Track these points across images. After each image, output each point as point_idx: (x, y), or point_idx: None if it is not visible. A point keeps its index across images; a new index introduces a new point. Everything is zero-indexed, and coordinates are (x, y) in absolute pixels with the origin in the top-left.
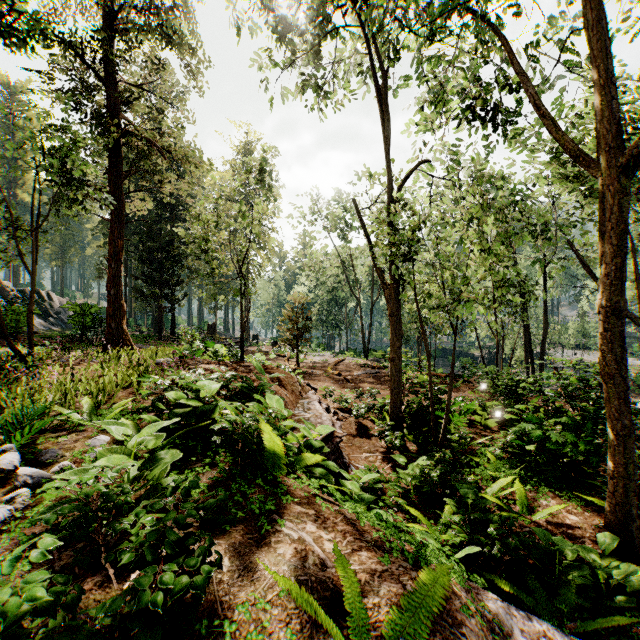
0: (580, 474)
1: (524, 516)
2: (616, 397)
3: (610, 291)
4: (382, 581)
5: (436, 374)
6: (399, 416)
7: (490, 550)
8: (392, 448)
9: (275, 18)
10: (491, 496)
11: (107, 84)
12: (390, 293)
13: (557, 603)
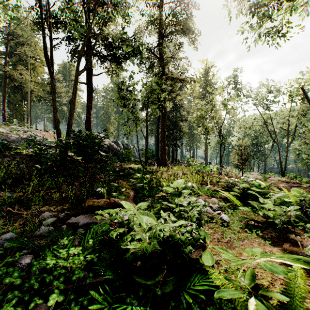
0: None
1: None
2: None
3: None
4: None
5: None
6: None
7: None
8: None
9: (249, 6)
10: None
11: (160, 61)
12: None
13: None
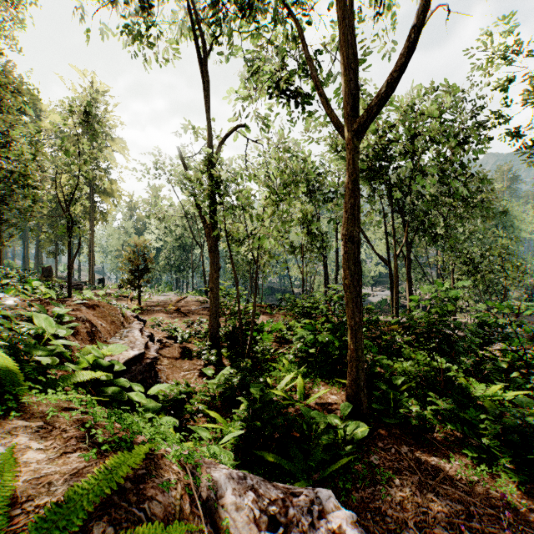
0: (343, 366)
1: (301, 402)
2: (351, 301)
3: (347, 223)
4: (71, 478)
5: (260, 305)
6: (216, 337)
7: (264, 432)
8: (207, 364)
9: None
10: (278, 391)
11: None
12: (209, 232)
13: (309, 462)
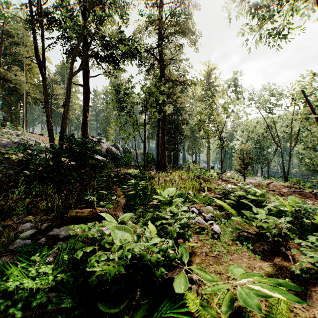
0: None
1: None
2: None
3: None
4: None
5: None
6: None
7: None
8: None
9: (250, 6)
10: None
11: (160, 62)
12: None
13: None
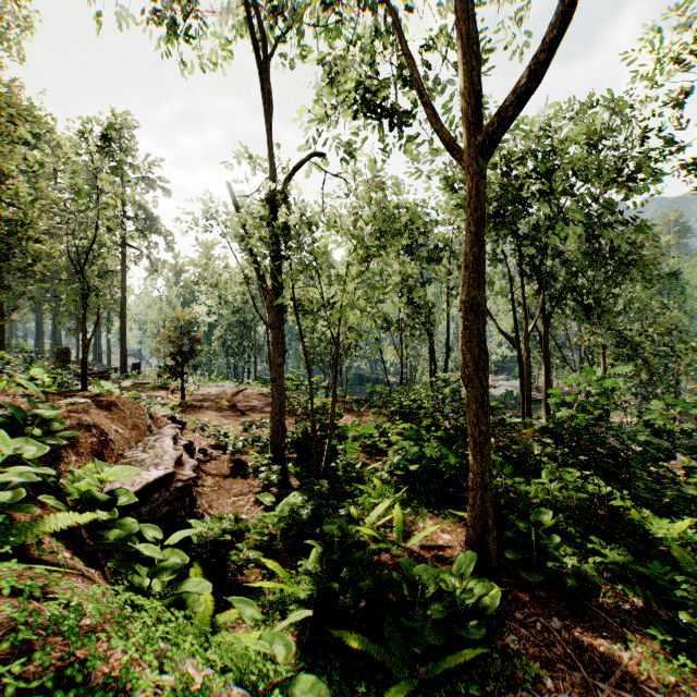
0: (458, 489)
1: (399, 544)
2: (474, 401)
3: (468, 284)
4: None
5: (344, 400)
6: (281, 447)
7: (345, 598)
8: (266, 486)
9: None
10: (367, 527)
11: None
12: (271, 300)
13: (412, 646)
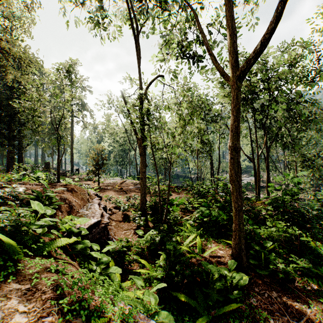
0: (226, 230)
1: (200, 254)
2: (235, 191)
3: (233, 138)
4: None
5: (171, 186)
6: (144, 208)
7: (177, 278)
8: (139, 226)
9: None
10: (185, 246)
11: None
12: (140, 143)
13: (208, 301)
